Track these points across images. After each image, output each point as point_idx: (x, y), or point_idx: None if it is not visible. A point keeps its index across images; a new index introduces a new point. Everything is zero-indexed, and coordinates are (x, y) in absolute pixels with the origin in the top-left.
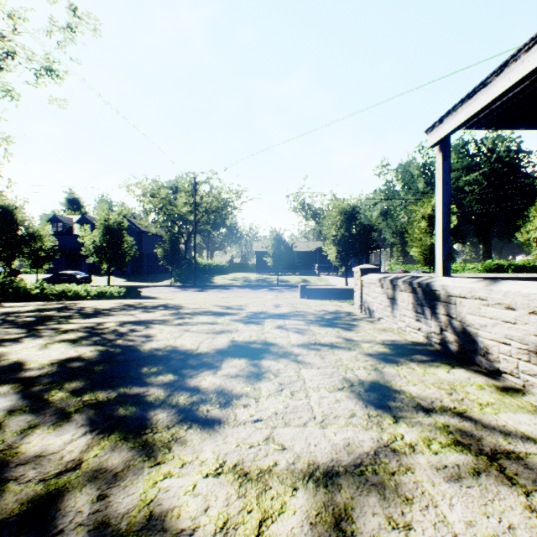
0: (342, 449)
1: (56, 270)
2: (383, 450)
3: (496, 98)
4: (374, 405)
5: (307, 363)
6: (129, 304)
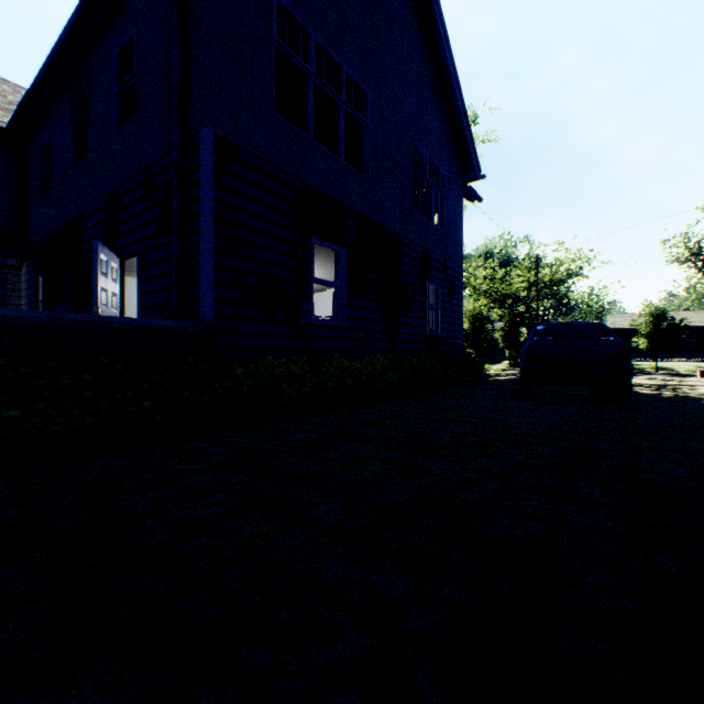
0: None
1: None
2: None
3: None
4: None
5: None
6: None
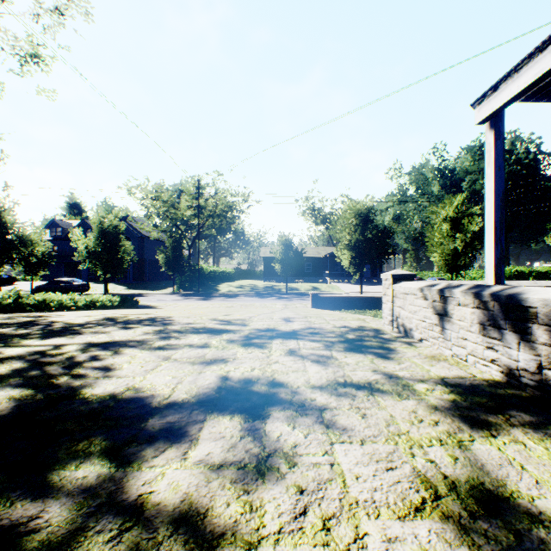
0: None
1: (55, 277)
2: None
3: None
4: None
5: (341, 429)
6: (110, 318)
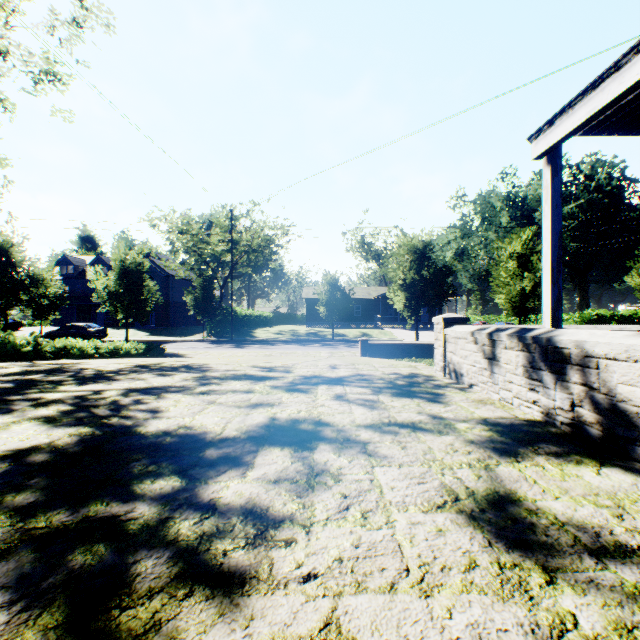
0: None
1: (66, 322)
2: None
3: (634, 84)
4: (503, 542)
5: (382, 457)
6: (143, 365)
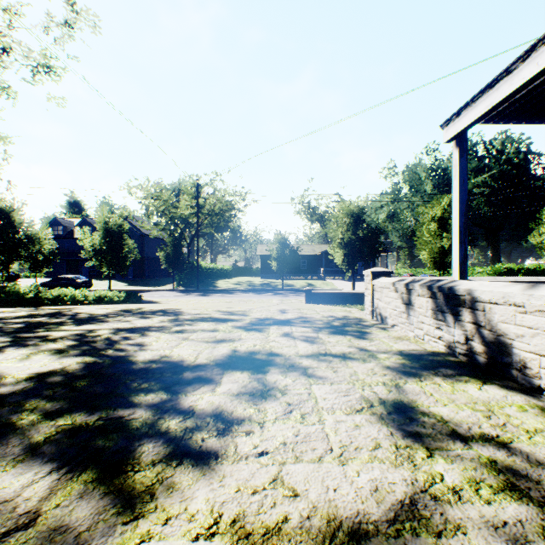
0: (369, 496)
1: (57, 274)
2: (421, 498)
3: (521, 86)
4: (401, 433)
5: (318, 378)
6: (127, 310)
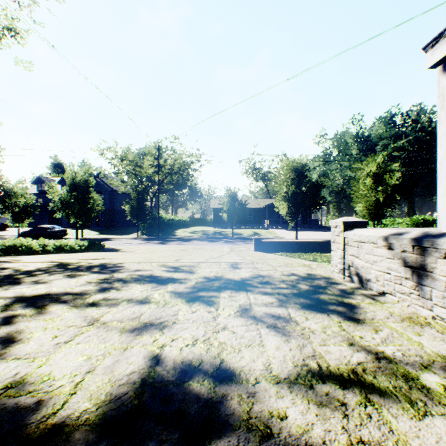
0: None
1: (40, 224)
2: None
3: None
4: None
5: None
6: (63, 264)
